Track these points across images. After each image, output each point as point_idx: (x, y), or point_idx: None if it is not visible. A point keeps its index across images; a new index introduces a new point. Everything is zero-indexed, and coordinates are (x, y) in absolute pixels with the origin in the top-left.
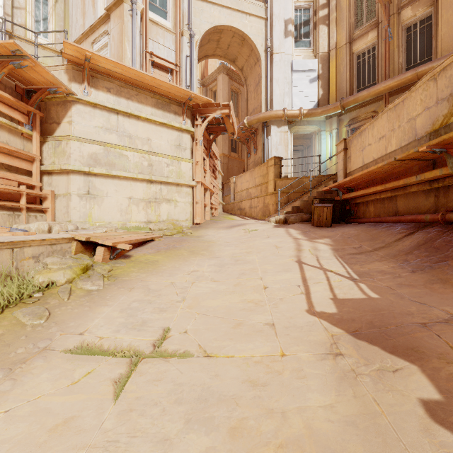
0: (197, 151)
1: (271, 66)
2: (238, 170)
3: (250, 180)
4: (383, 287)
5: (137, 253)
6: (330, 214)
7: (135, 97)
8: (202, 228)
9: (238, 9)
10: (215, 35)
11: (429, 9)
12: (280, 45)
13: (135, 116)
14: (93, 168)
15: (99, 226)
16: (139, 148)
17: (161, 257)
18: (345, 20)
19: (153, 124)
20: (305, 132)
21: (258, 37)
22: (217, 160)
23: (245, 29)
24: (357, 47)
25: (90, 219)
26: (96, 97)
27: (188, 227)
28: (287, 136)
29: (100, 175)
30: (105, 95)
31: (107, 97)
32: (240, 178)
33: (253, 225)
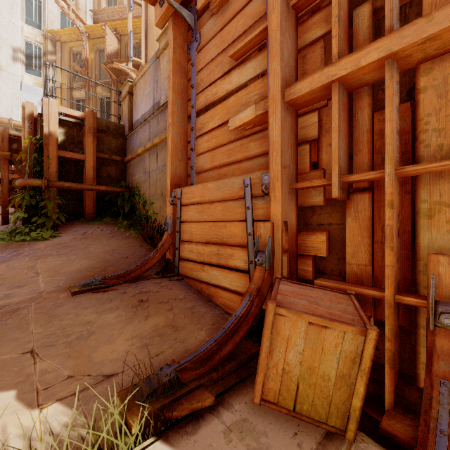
0: None
1: None
2: None
3: None
4: None
5: None
6: None
7: None
8: None
9: None
10: None
11: (109, 94)
12: (8, 66)
13: None
14: None
15: None
16: None
17: None
18: (67, 72)
19: None
20: None
21: None
22: None
23: None
24: (75, 95)
25: None
26: None
27: None
28: None
29: None
30: None
31: None
32: None
33: None
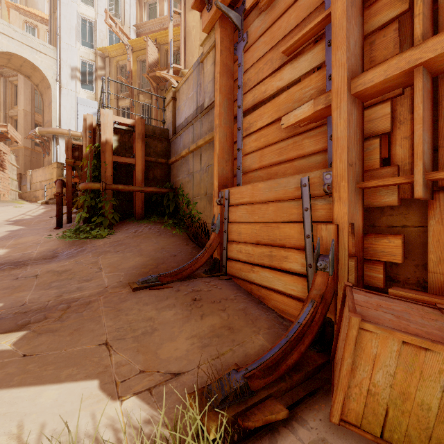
0: None
1: (60, 96)
2: None
3: (43, 175)
4: (39, 217)
5: None
6: None
7: None
8: None
9: (29, 45)
10: (5, 55)
11: (150, 101)
12: (68, 83)
13: None
14: None
15: None
16: None
17: None
18: (114, 84)
19: None
20: None
21: (49, 71)
22: (8, 156)
23: (36, 62)
24: (121, 104)
25: None
26: None
27: None
28: None
29: None
30: None
31: None
32: (35, 172)
33: (25, 205)
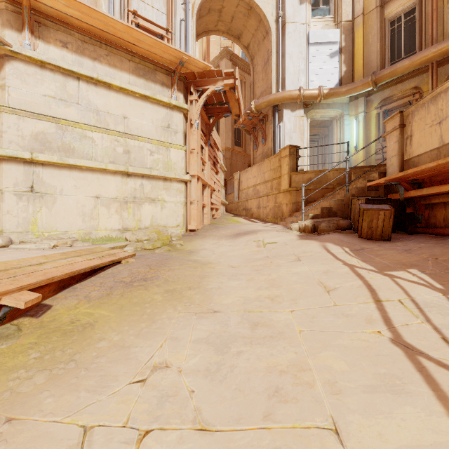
0: (192, 136)
1: (283, 39)
2: (242, 165)
3: (258, 175)
4: None
5: (68, 298)
6: (389, 221)
7: (105, 58)
8: (198, 238)
9: None
10: (216, 2)
11: None
12: (294, 13)
13: (104, 84)
14: (37, 154)
15: (47, 238)
16: (111, 128)
17: (107, 311)
18: None
19: (132, 97)
20: (324, 117)
21: (268, 5)
22: (219, 151)
23: None
24: (391, 11)
25: (34, 227)
26: (45, 53)
27: (179, 236)
28: (302, 122)
29: (51, 164)
30: (59, 51)
31: (62, 54)
32: (245, 173)
33: (268, 234)
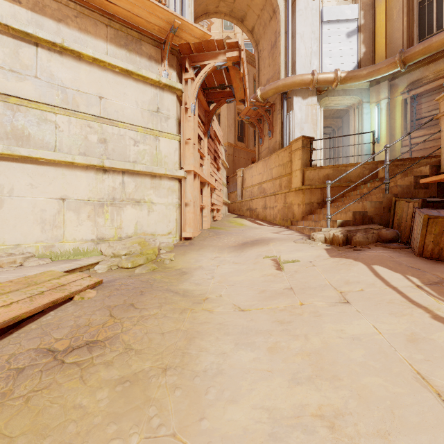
0: (188, 122)
1: (293, 18)
2: (245, 162)
3: (264, 172)
4: None
5: None
6: None
7: (73, 20)
8: (194, 249)
9: None
10: None
11: None
12: None
13: (72, 52)
14: None
15: None
16: (82, 110)
17: None
18: None
19: (110, 72)
20: (339, 105)
21: None
22: (220, 145)
23: None
24: None
25: None
26: None
27: (170, 247)
28: (315, 111)
29: None
30: (9, 6)
31: (12, 11)
32: (250, 169)
33: (283, 245)
